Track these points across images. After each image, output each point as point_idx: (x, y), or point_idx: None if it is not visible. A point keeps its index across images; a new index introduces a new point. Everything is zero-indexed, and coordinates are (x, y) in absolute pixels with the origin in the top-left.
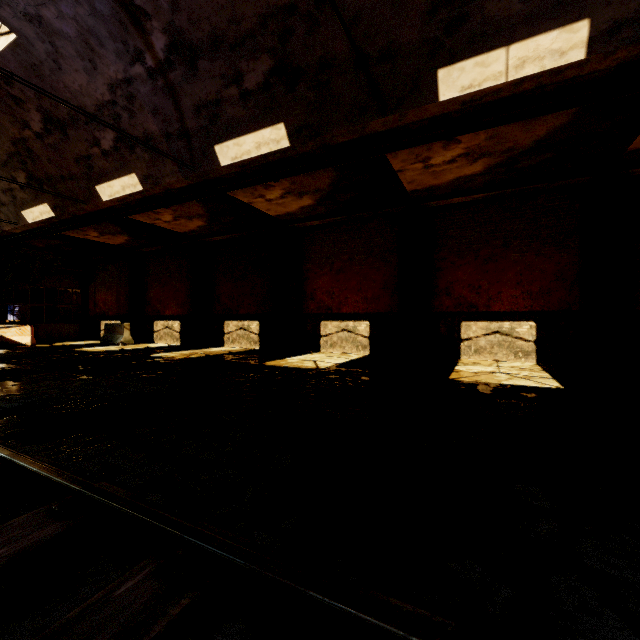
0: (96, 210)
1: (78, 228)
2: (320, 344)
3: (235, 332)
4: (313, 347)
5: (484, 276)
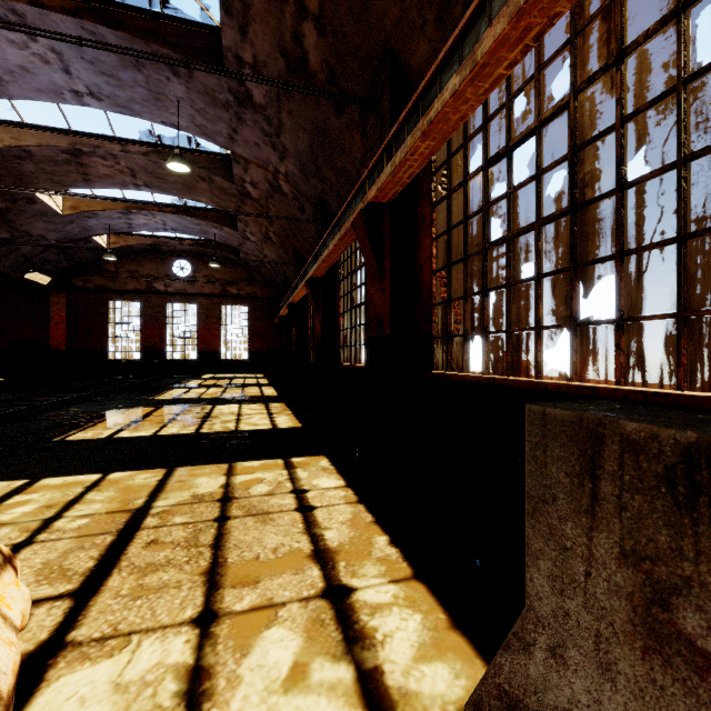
0: None
1: None
2: None
3: None
4: None
5: None
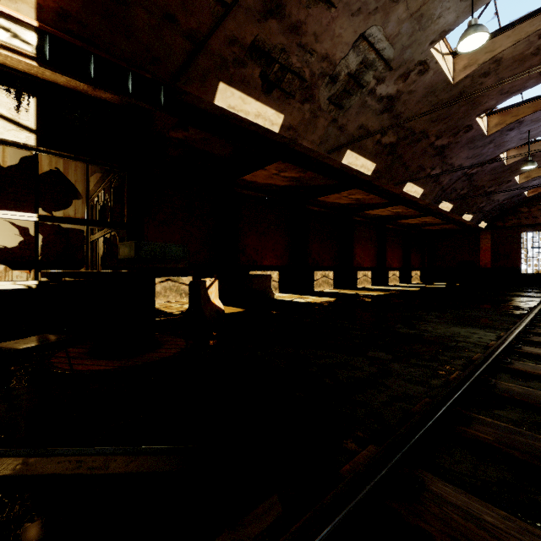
0: (383, 187)
1: (330, 178)
2: (357, 283)
3: (321, 279)
4: (355, 285)
5: (392, 255)
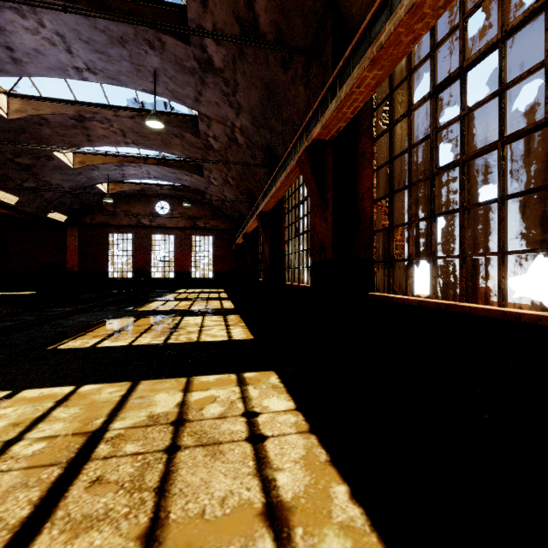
0: None
1: None
2: None
3: None
4: None
5: None
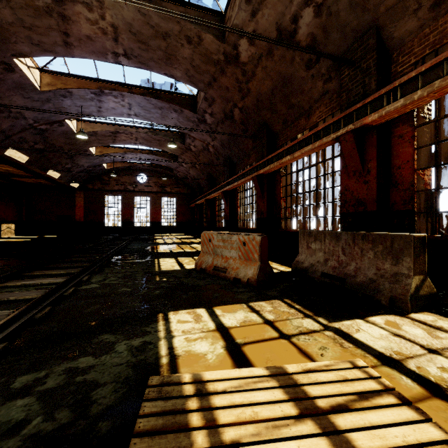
0: None
1: None
2: None
3: None
4: None
5: None
